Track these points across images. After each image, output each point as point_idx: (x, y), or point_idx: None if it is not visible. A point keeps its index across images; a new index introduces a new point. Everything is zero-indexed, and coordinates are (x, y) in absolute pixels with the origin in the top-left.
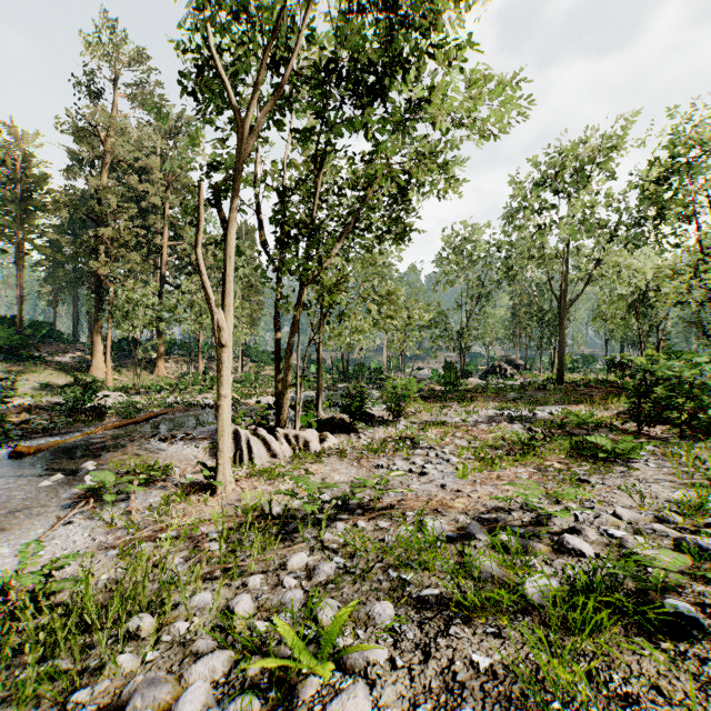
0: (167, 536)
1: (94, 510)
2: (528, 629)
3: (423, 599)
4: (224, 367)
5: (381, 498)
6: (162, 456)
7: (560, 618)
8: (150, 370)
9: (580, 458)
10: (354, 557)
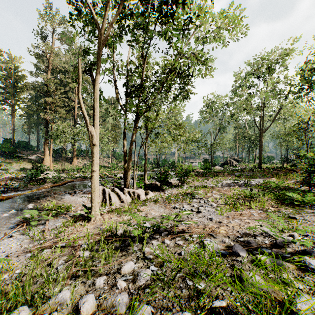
0: (58, 246)
1: (25, 230)
2: None
3: (215, 310)
4: (95, 155)
5: (177, 225)
6: (67, 201)
7: None
8: (70, 162)
9: (283, 204)
10: (163, 266)
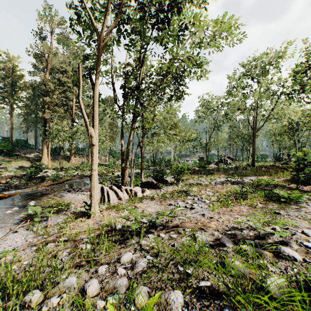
0: (61, 240)
1: (29, 225)
2: None
3: (201, 289)
4: (95, 155)
5: (172, 221)
6: (67, 198)
7: None
8: (68, 161)
9: (271, 201)
10: (158, 256)
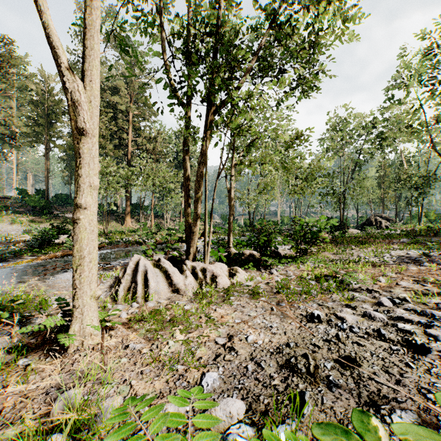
0: None
1: None
2: None
3: None
4: (84, 163)
5: None
6: (61, 285)
7: None
8: (121, 223)
9: None
10: None
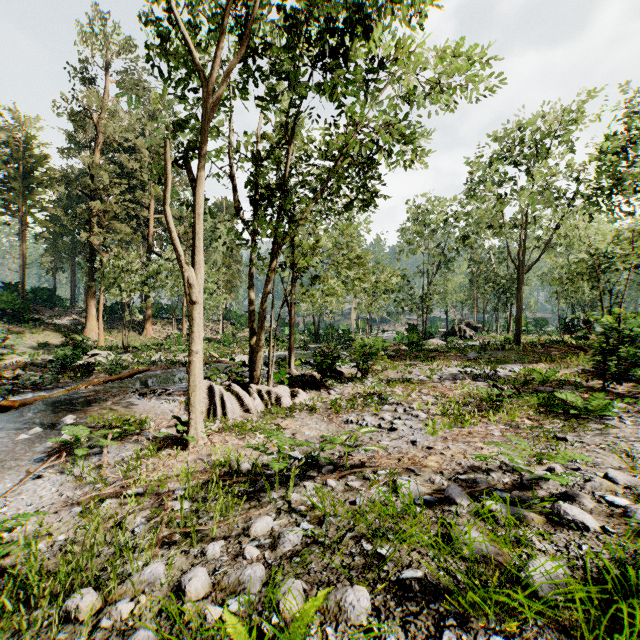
0: (131, 493)
1: (65, 464)
2: (545, 638)
3: (404, 583)
4: (196, 323)
5: (351, 454)
6: (140, 410)
7: (600, 637)
8: (139, 332)
9: (550, 414)
10: (323, 523)
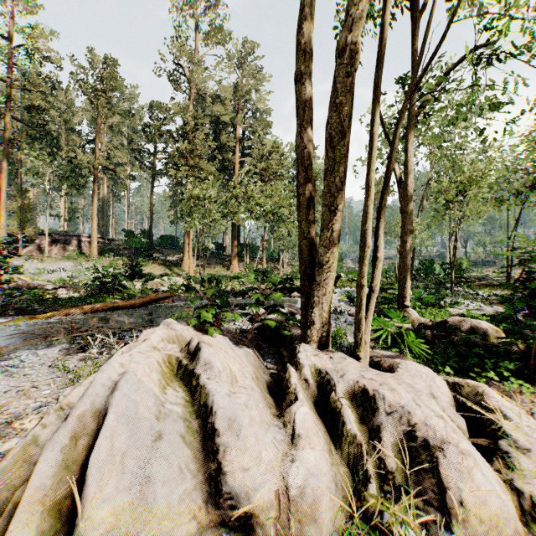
0: None
1: None
2: None
3: None
4: None
5: None
6: None
7: None
8: (227, 267)
9: None
10: None
